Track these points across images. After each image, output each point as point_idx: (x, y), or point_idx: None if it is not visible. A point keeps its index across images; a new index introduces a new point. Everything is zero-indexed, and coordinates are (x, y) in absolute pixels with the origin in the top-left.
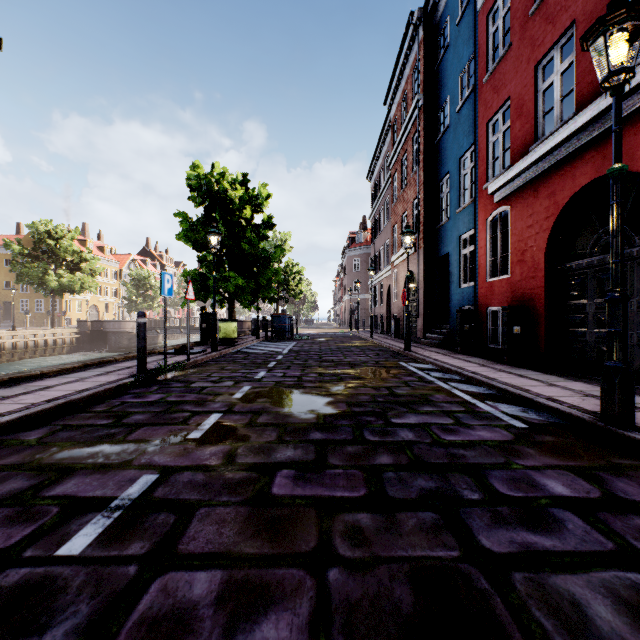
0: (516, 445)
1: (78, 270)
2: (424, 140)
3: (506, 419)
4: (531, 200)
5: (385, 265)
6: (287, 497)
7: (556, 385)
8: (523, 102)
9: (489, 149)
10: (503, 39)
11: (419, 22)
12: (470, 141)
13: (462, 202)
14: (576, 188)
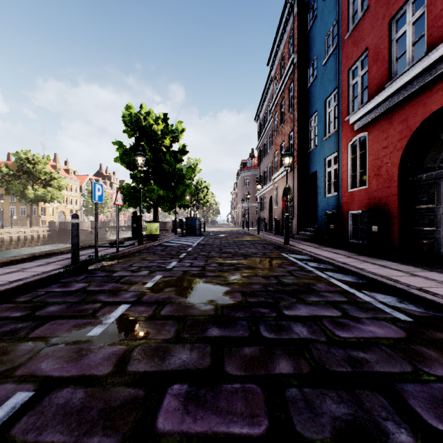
0: (413, 345)
1: (49, 186)
2: (298, 88)
3: (389, 311)
4: (386, 126)
5: (268, 182)
6: (173, 436)
7: (418, 275)
8: (379, 50)
9: (350, 90)
10: (361, 4)
11: (294, 1)
12: (334, 86)
13: (327, 132)
14: (427, 114)
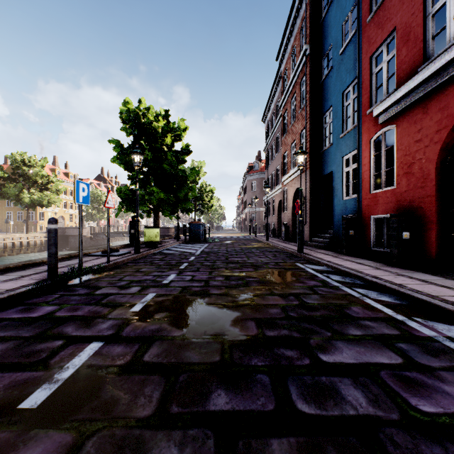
0: None
1: (46, 189)
2: (310, 82)
3: None
4: (419, 116)
5: (276, 185)
6: None
7: None
8: (410, 29)
9: (372, 79)
10: None
11: None
12: (353, 76)
13: (344, 129)
14: None
